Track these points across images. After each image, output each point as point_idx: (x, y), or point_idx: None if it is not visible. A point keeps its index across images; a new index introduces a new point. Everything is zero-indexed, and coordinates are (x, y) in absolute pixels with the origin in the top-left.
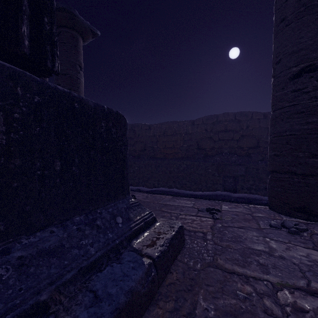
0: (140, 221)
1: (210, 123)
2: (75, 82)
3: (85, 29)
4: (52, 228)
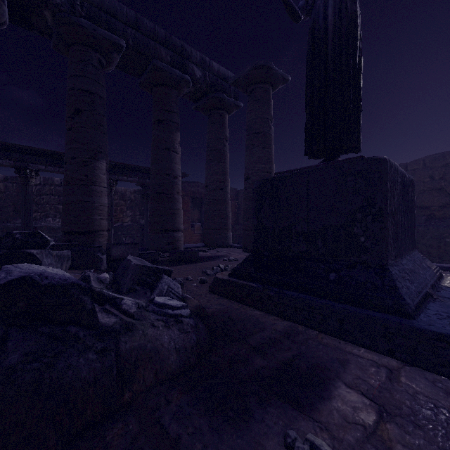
0: (436, 271)
1: (439, 166)
2: (268, 139)
3: (277, 79)
4: (404, 259)
